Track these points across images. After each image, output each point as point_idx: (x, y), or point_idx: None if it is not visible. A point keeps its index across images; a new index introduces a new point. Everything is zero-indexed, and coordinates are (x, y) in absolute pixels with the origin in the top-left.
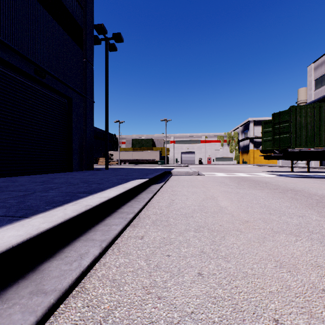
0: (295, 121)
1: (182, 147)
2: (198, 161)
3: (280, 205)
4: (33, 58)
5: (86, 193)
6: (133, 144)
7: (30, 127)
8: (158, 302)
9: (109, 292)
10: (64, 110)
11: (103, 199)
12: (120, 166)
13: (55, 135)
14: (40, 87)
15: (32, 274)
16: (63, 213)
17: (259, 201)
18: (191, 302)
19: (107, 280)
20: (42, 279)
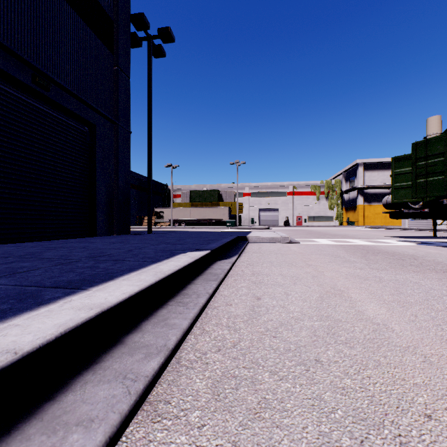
0: None
1: (260, 201)
2: (283, 222)
3: None
4: (30, 58)
5: (65, 289)
6: (191, 198)
7: (25, 166)
8: None
9: None
10: (83, 143)
11: (78, 318)
12: (172, 228)
13: (69, 180)
14: (43, 105)
15: None
16: None
17: (446, 303)
18: None
19: None
20: None
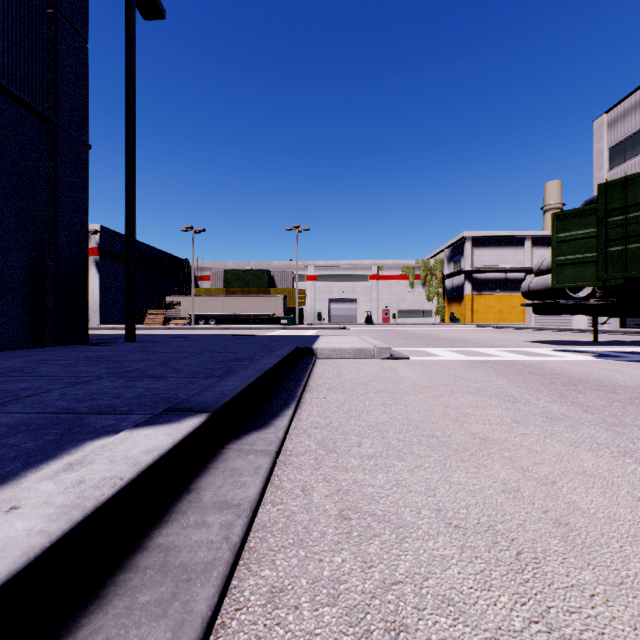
0: None
1: (330, 288)
2: (363, 318)
3: None
4: None
5: None
6: (226, 282)
7: None
8: None
9: None
10: None
11: None
12: (193, 328)
13: None
14: None
15: None
16: None
17: None
18: None
19: None
20: None
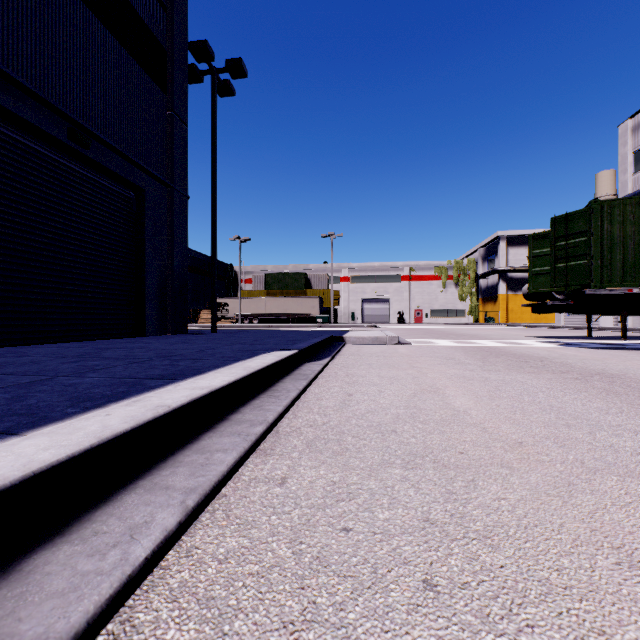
0: (601, 233)
1: (363, 288)
2: (396, 318)
3: (585, 407)
4: (66, 107)
5: (163, 379)
6: (267, 285)
7: (59, 246)
8: None
9: (193, 639)
10: (128, 214)
11: (197, 393)
12: (241, 326)
13: (111, 263)
14: (80, 165)
15: None
16: (101, 424)
17: (536, 397)
18: None
19: (192, 599)
20: (21, 599)
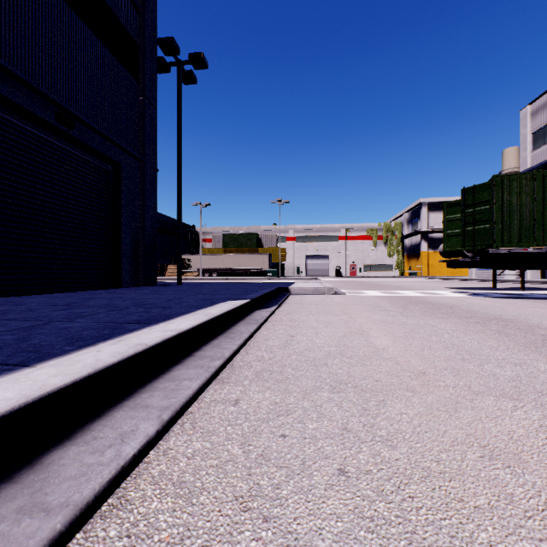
0: (501, 202)
1: (307, 247)
2: (334, 272)
3: (480, 345)
4: (54, 94)
5: (139, 324)
6: (224, 243)
7: (48, 211)
8: (264, 529)
9: (171, 508)
10: (106, 184)
11: (168, 334)
12: (202, 279)
13: (91, 226)
14: (65, 143)
15: (27, 473)
16: (94, 358)
17: (442, 337)
18: (326, 528)
19: (168, 482)
20: (46, 481)
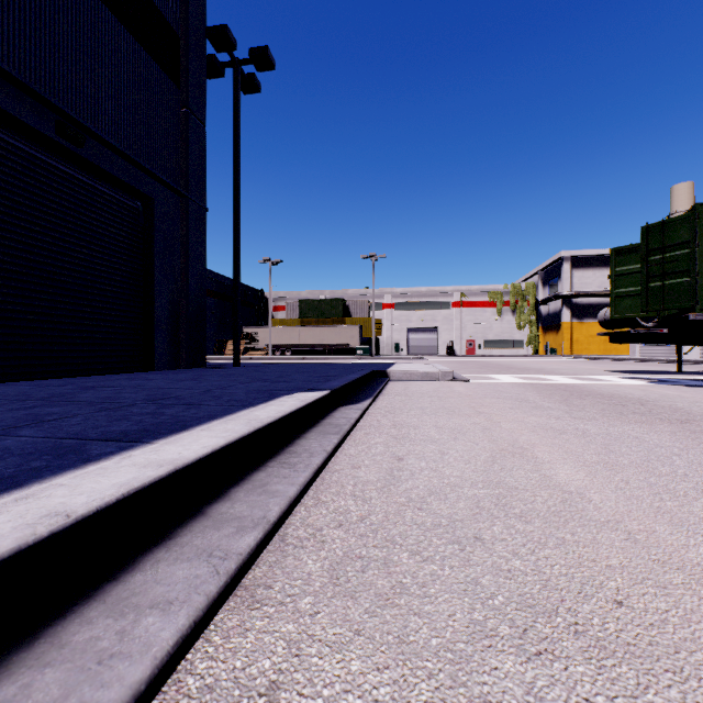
0: None
1: (409, 316)
2: (445, 349)
3: None
4: (53, 96)
5: (119, 442)
6: (301, 312)
7: (46, 263)
8: None
9: None
10: (134, 227)
11: (144, 476)
12: (271, 359)
13: (112, 284)
14: (73, 168)
15: None
16: None
17: (674, 466)
18: None
19: None
20: None
